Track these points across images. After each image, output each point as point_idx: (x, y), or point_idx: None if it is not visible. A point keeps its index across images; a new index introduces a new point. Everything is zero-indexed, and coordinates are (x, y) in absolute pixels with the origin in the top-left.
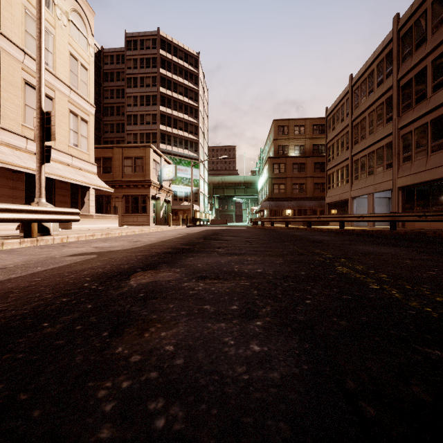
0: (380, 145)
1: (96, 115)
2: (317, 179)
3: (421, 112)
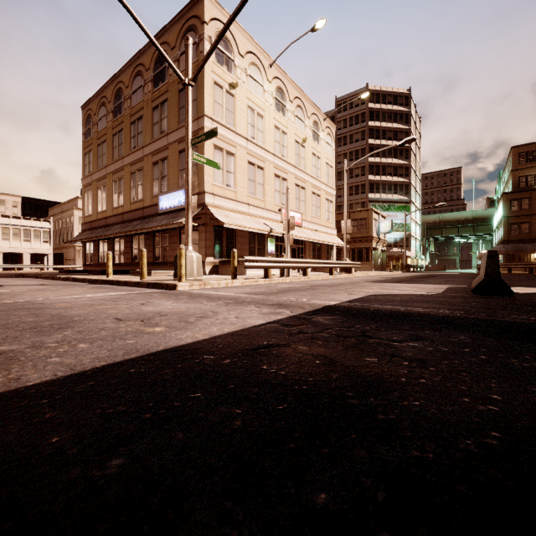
0: None
1: None
2: None
3: None
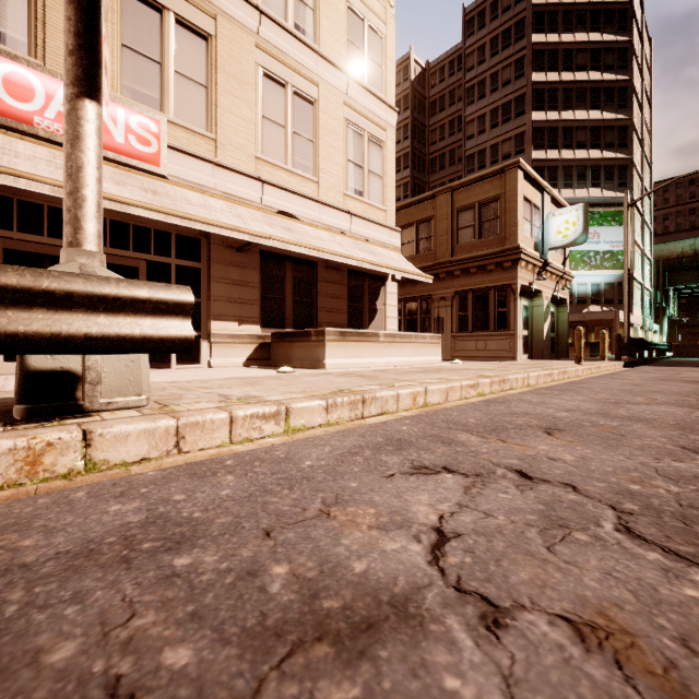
0: None
1: (418, 177)
2: None
3: None
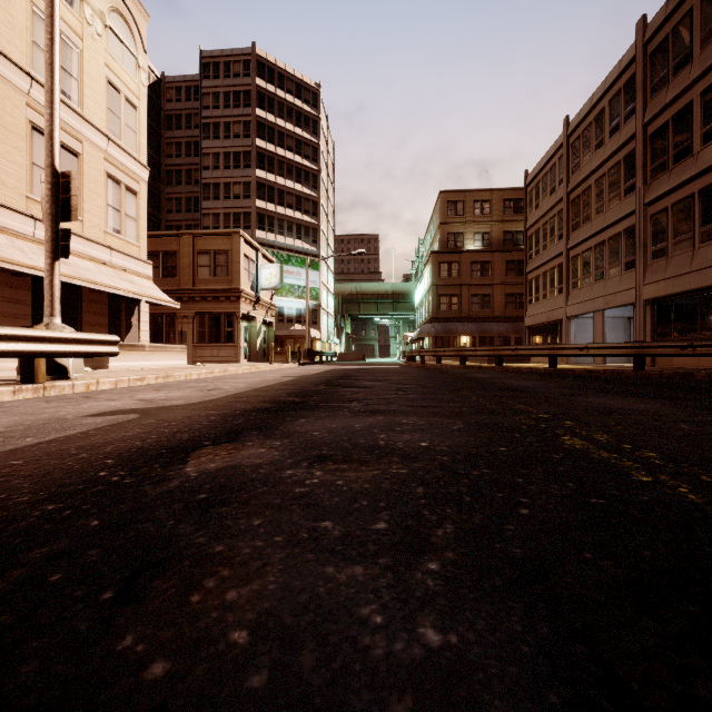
0: (615, 231)
1: (153, 185)
2: (510, 288)
3: (684, 177)
